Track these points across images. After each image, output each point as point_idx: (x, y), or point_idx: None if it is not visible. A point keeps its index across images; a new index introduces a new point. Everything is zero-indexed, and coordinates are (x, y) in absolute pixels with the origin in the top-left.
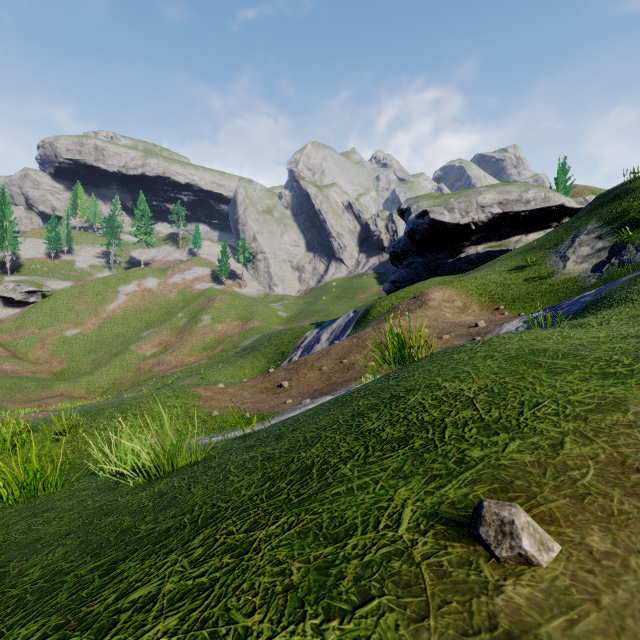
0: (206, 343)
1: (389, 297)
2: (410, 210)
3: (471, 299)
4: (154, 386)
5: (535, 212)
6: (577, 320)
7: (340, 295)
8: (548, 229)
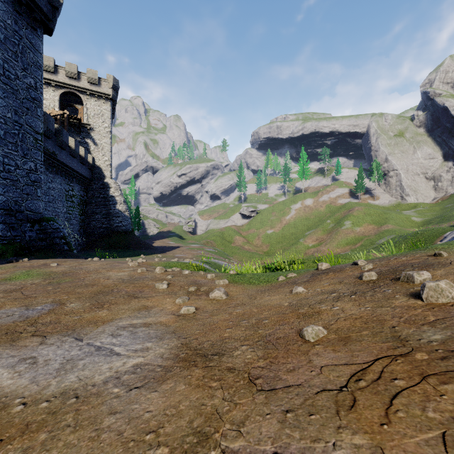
0: (348, 240)
1: None
2: None
3: None
4: None
5: None
6: None
7: None
8: None
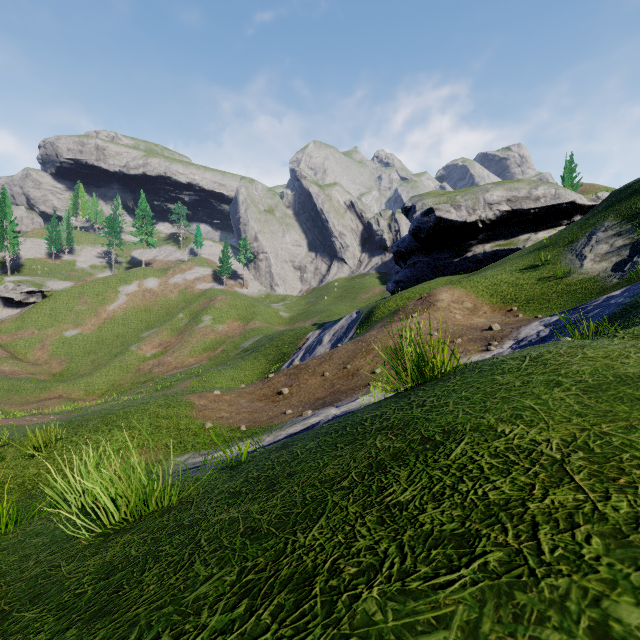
0: (207, 344)
1: (394, 298)
2: (415, 208)
3: (481, 300)
4: (153, 388)
5: (545, 209)
6: (636, 328)
7: (342, 295)
8: (558, 227)
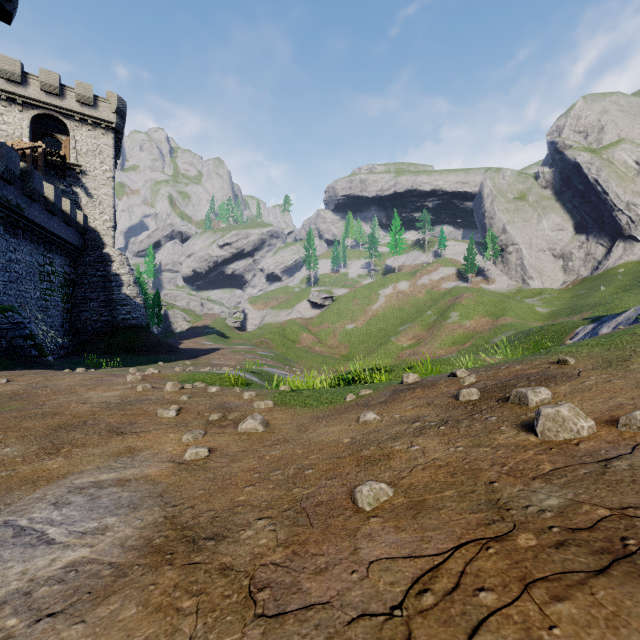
0: (455, 338)
1: None
2: None
3: None
4: None
5: None
6: None
7: (631, 284)
8: None
